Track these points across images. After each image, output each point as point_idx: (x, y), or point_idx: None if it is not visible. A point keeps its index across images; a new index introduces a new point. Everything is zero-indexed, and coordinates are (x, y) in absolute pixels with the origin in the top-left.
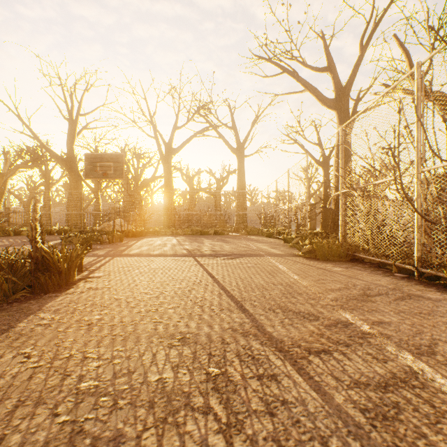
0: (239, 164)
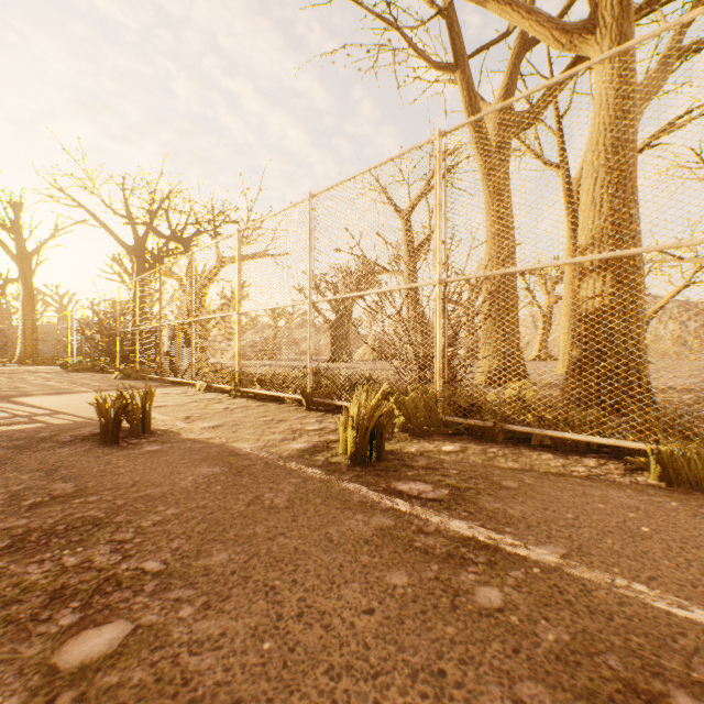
0: (25, 278)
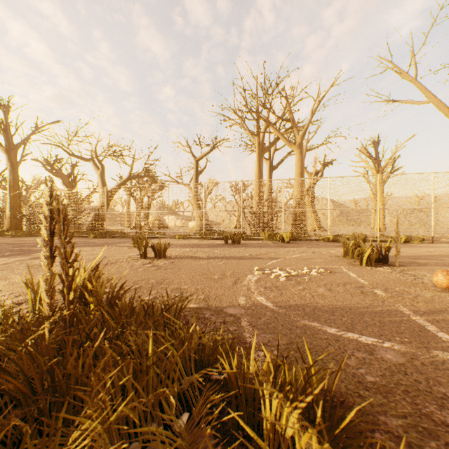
0: None
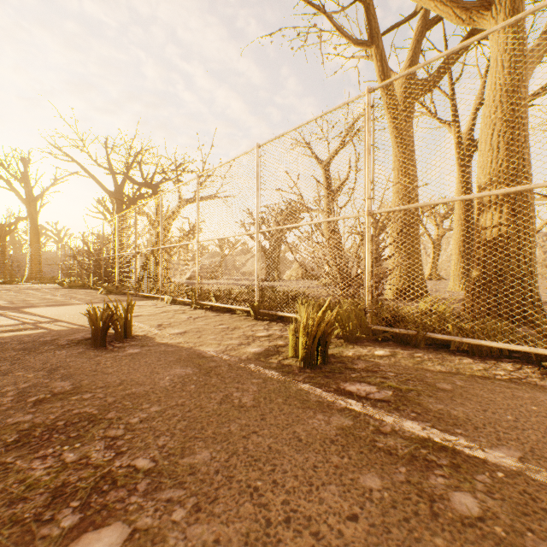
0: (32, 217)
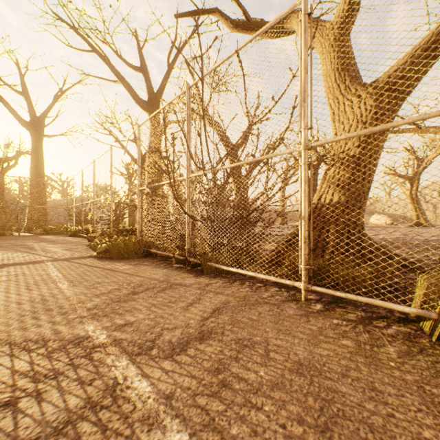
0: (34, 143)
